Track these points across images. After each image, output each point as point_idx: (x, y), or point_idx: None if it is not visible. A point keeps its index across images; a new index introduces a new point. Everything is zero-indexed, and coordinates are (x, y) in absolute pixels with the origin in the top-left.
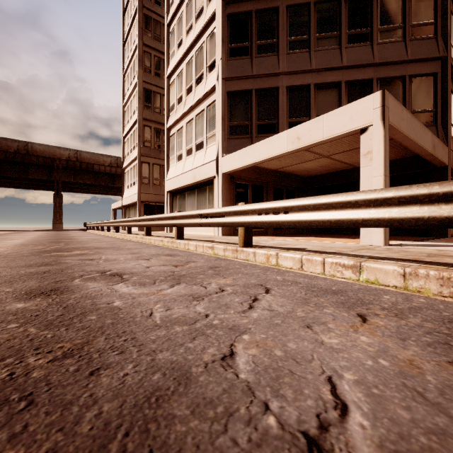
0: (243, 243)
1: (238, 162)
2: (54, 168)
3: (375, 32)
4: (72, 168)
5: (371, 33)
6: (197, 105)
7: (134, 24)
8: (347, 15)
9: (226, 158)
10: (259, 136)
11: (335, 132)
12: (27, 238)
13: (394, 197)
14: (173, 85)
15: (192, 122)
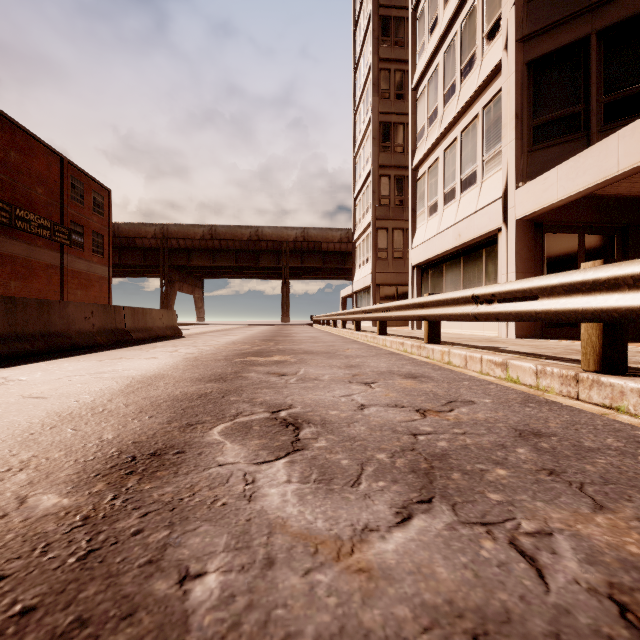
0: (598, 361)
1: (556, 190)
2: (281, 252)
3: None
4: (299, 250)
5: None
6: (464, 112)
7: (367, 38)
8: None
9: (524, 190)
10: (608, 127)
11: None
12: (247, 333)
13: None
14: (422, 97)
15: (454, 144)
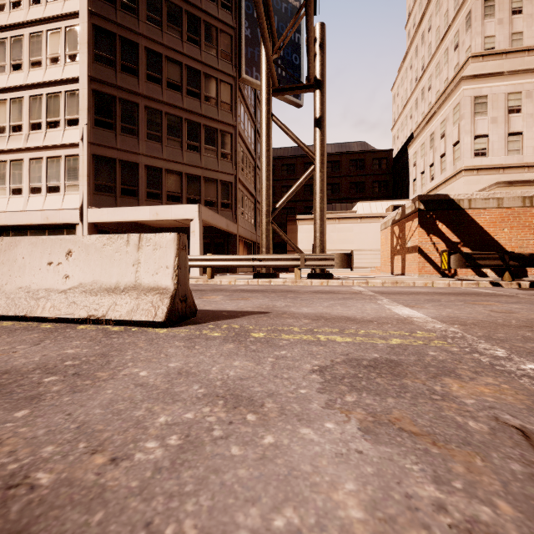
0: None
1: (107, 217)
2: None
3: (202, 148)
4: None
5: (200, 147)
6: (50, 147)
7: None
8: (186, 130)
9: (93, 211)
10: (122, 197)
11: (178, 217)
12: None
13: (194, 259)
14: (3, 105)
15: (41, 161)
